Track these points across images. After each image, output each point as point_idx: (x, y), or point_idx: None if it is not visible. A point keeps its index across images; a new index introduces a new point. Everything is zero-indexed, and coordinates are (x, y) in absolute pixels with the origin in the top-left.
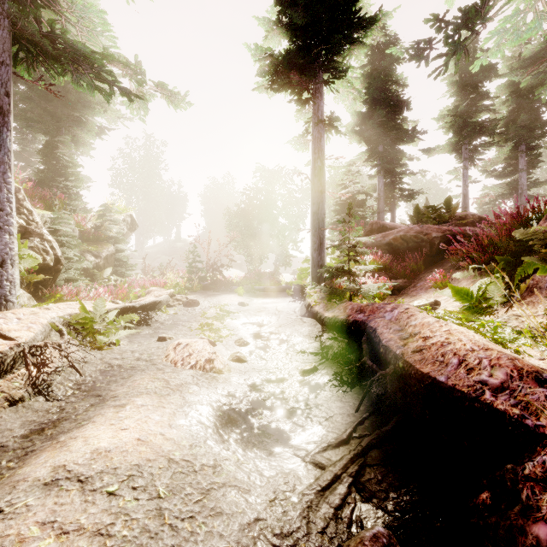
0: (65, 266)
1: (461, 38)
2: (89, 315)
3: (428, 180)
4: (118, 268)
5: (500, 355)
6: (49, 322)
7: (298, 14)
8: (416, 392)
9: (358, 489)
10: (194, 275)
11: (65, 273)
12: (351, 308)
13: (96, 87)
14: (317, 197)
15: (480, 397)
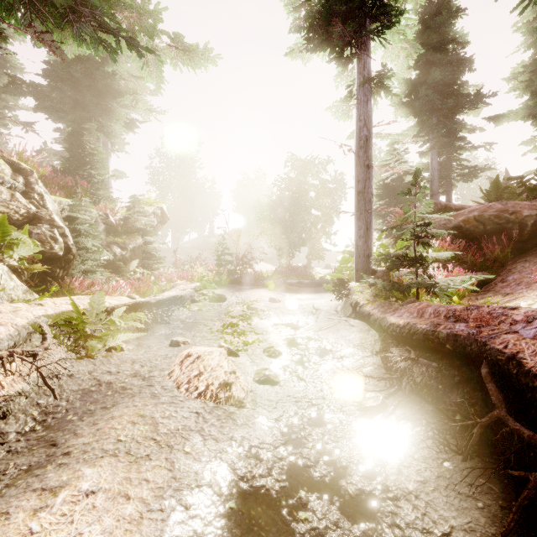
0: (82, 256)
1: None
2: (75, 315)
3: (480, 163)
4: (146, 261)
5: None
6: (29, 323)
7: None
8: None
9: None
10: (223, 268)
11: (82, 265)
12: (434, 313)
13: (100, 42)
14: (363, 172)
15: None
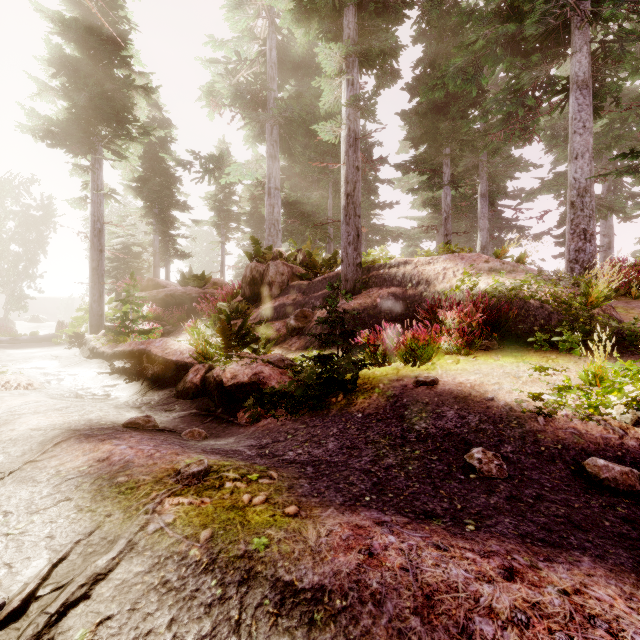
0: None
1: (220, 143)
2: None
3: (205, 232)
4: None
5: (193, 349)
6: None
7: (80, 98)
8: (166, 367)
9: (144, 396)
10: None
11: None
12: (135, 344)
13: None
14: (97, 255)
15: (184, 360)
